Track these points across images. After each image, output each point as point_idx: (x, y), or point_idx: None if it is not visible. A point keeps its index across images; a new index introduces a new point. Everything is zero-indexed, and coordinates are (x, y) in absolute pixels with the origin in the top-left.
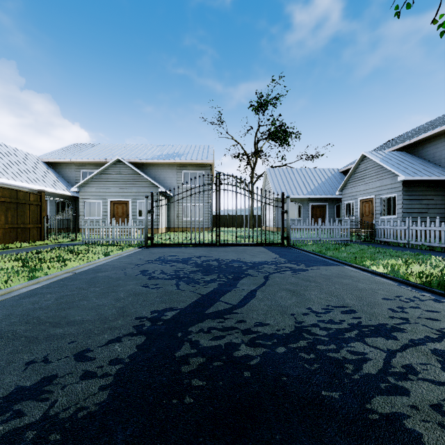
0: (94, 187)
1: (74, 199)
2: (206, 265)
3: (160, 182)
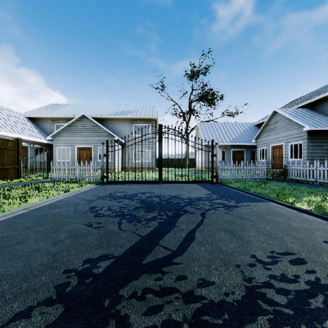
0: (65, 136)
1: (50, 146)
2: (149, 201)
3: (116, 133)
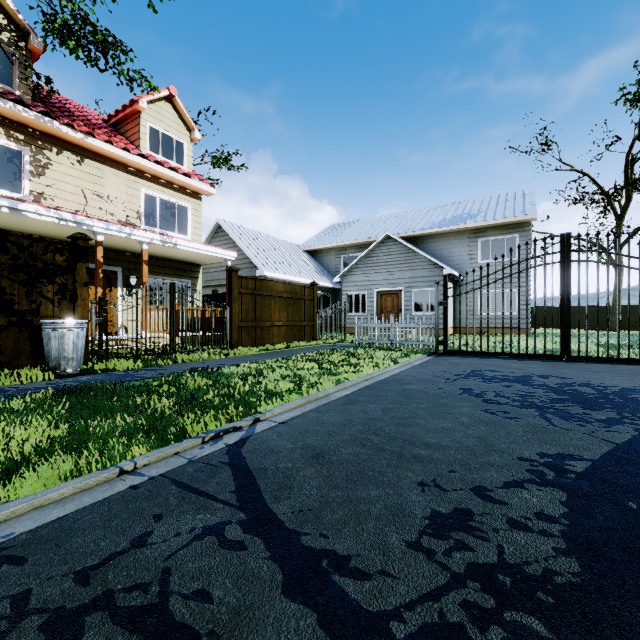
0: (358, 275)
1: (334, 291)
2: (573, 391)
3: (443, 260)
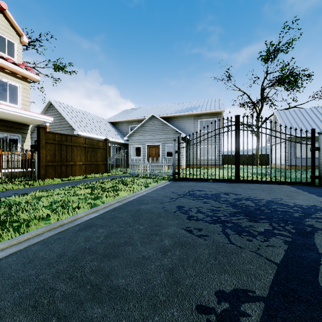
0: (137, 136)
1: (126, 145)
2: (242, 205)
3: (181, 130)
